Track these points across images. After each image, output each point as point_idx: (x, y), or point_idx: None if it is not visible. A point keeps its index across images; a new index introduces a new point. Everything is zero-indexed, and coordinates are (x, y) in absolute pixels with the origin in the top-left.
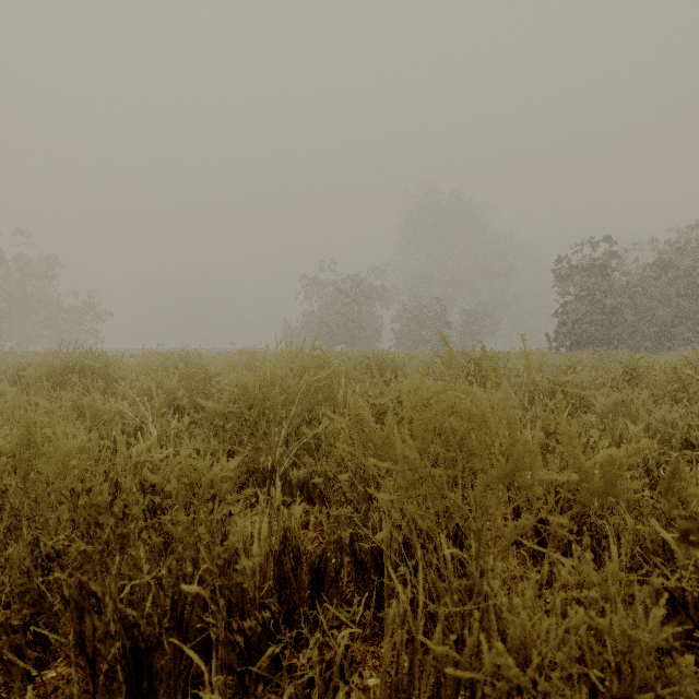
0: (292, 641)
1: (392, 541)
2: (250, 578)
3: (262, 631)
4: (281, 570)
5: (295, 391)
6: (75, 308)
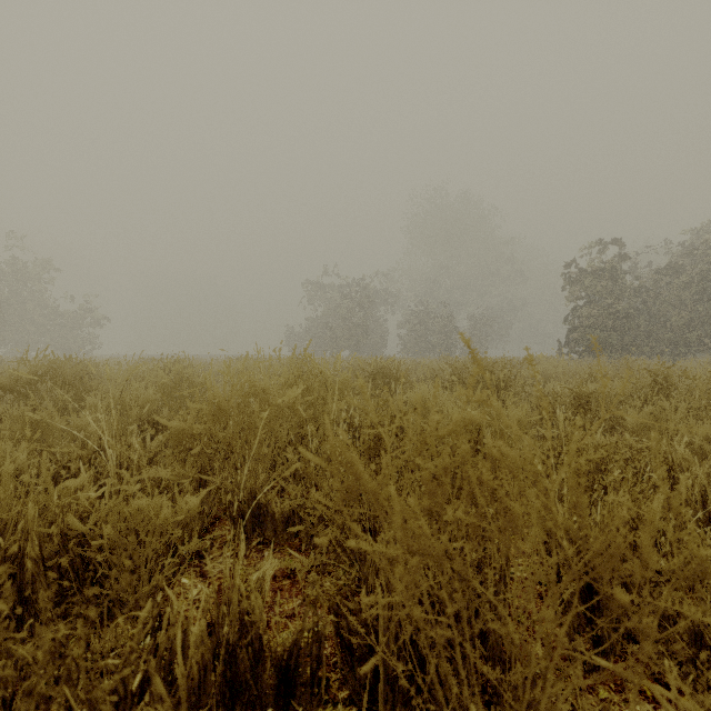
0: None
1: (391, 620)
2: (171, 709)
3: None
4: (235, 668)
5: (280, 406)
6: (72, 313)
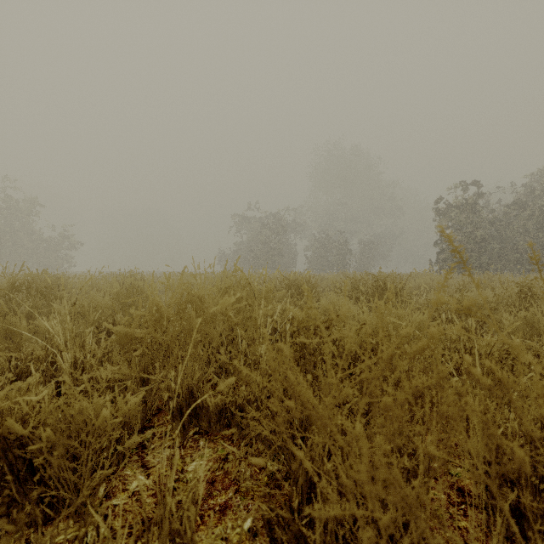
0: None
1: (327, 534)
2: None
3: None
4: None
5: (214, 312)
6: (53, 239)
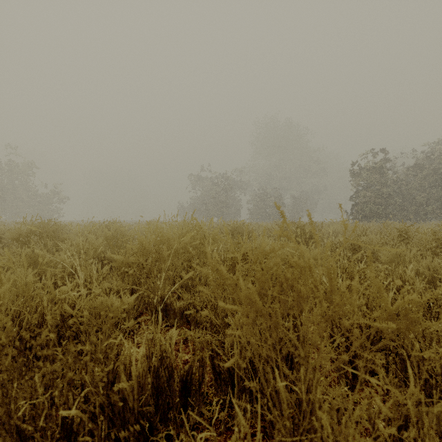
0: (162, 441)
1: (241, 358)
2: (129, 393)
3: (140, 432)
4: (158, 381)
5: (178, 248)
6: (46, 194)
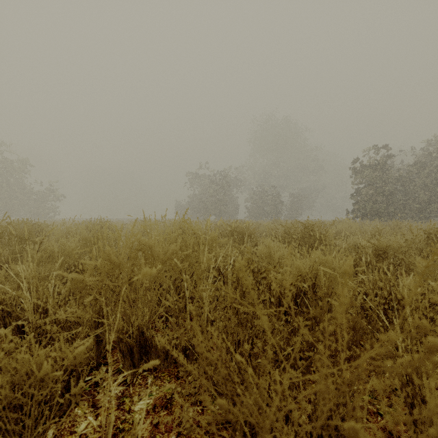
0: None
1: None
2: None
3: None
4: None
5: (163, 259)
6: (41, 192)
